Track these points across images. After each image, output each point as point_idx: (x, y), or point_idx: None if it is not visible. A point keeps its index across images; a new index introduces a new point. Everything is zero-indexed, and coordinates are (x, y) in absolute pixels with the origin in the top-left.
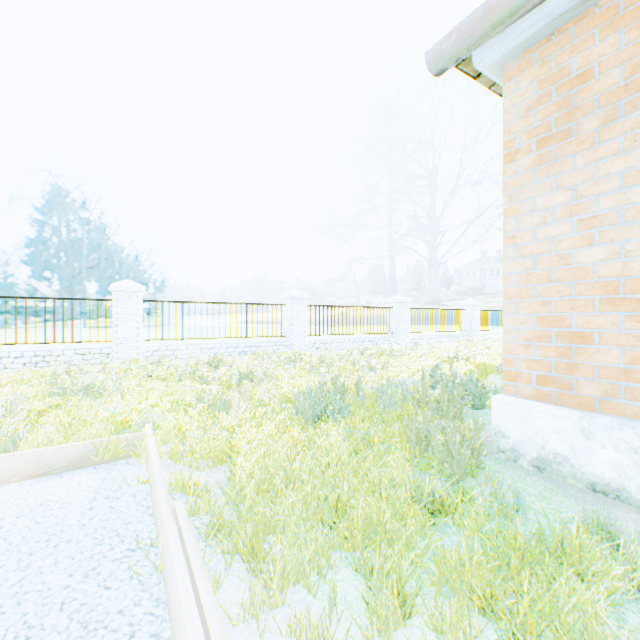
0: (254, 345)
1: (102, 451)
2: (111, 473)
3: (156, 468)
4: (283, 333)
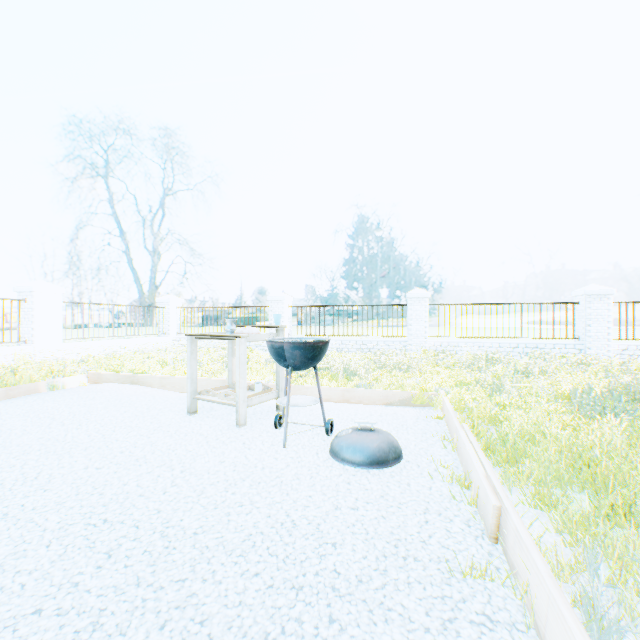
0: (535, 346)
1: (417, 397)
2: (422, 410)
3: (449, 409)
4: (575, 335)
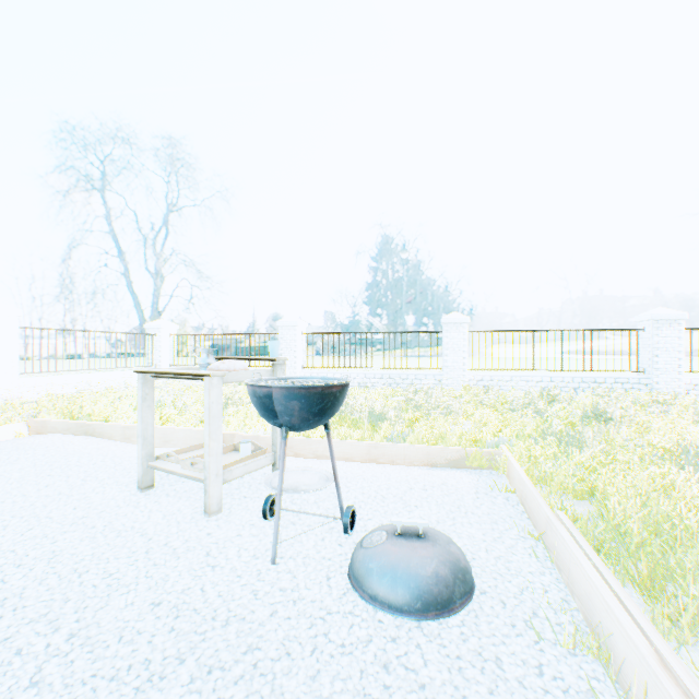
0: (593, 381)
1: (471, 457)
2: (480, 477)
3: (526, 481)
4: (638, 367)
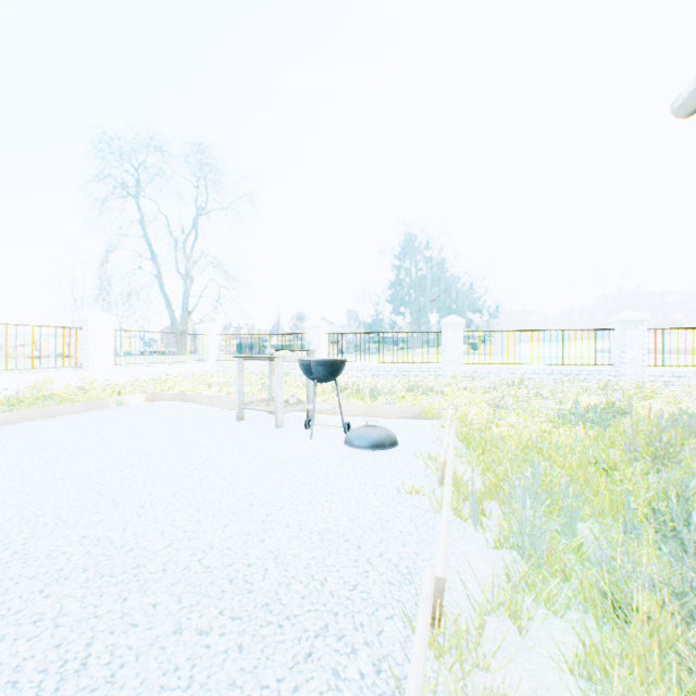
0: (570, 373)
1: (427, 411)
2: (430, 421)
3: (447, 417)
4: (611, 362)
